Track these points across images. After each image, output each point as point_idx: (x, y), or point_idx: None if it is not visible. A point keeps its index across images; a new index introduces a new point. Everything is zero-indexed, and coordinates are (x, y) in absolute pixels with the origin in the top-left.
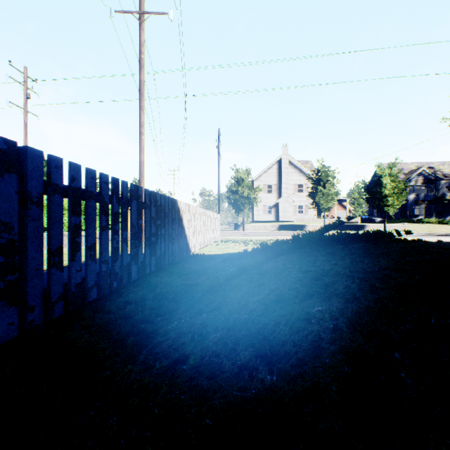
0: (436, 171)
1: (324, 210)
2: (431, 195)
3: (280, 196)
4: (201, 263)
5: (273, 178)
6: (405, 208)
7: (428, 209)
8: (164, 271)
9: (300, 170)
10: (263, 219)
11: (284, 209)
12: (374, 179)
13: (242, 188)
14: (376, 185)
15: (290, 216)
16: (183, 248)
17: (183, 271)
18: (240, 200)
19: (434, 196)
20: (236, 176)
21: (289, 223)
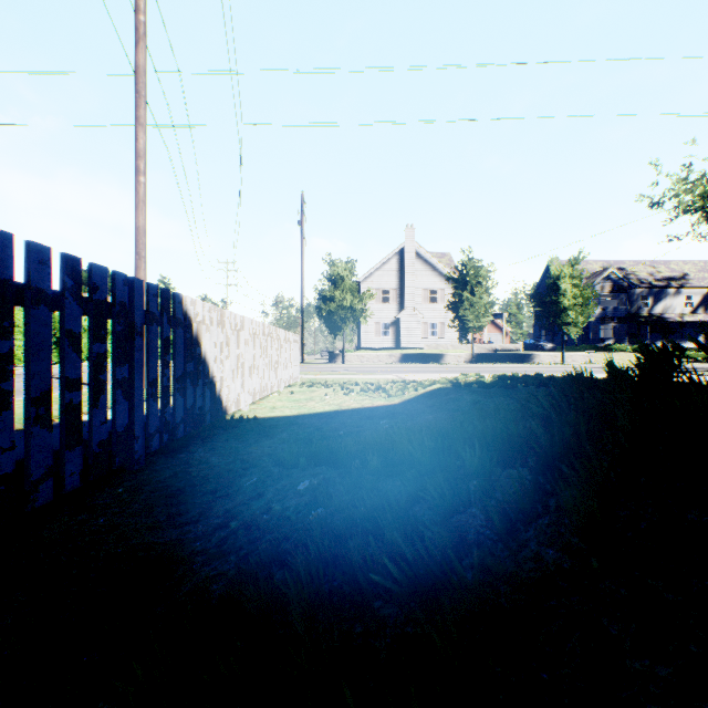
0: (629, 275)
1: (473, 330)
2: (622, 310)
3: (403, 308)
4: (239, 445)
5: (391, 280)
6: (586, 329)
7: (619, 330)
8: (122, 480)
9: (434, 267)
10: (375, 344)
11: (408, 328)
12: (548, 282)
13: (342, 292)
14: (551, 291)
15: (418, 341)
16: (201, 408)
17: (178, 477)
18: (337, 313)
19: (626, 311)
20: (331, 273)
21: (416, 351)
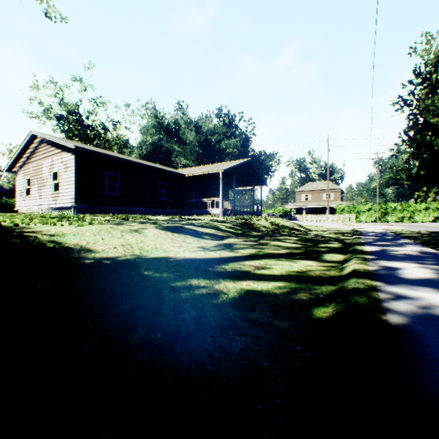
0: None
1: None
2: None
3: None
4: None
5: None
6: None
7: None
8: None
9: None
10: None
11: None
12: None
13: None
14: None
15: None
16: None
17: None
18: None
19: None
20: None
21: None
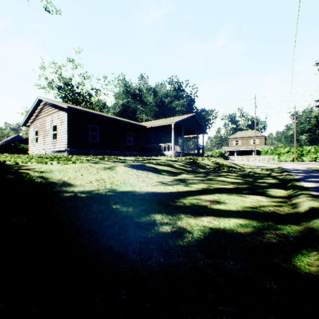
0: None
1: None
2: None
3: None
4: None
5: None
6: None
7: None
8: None
9: None
10: None
11: None
12: None
13: None
14: None
15: None
16: None
17: None
18: None
19: None
20: None
21: None
